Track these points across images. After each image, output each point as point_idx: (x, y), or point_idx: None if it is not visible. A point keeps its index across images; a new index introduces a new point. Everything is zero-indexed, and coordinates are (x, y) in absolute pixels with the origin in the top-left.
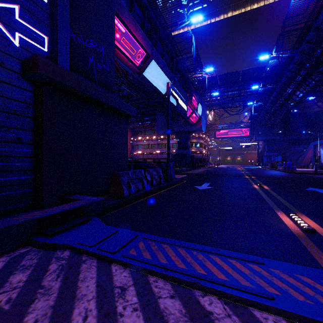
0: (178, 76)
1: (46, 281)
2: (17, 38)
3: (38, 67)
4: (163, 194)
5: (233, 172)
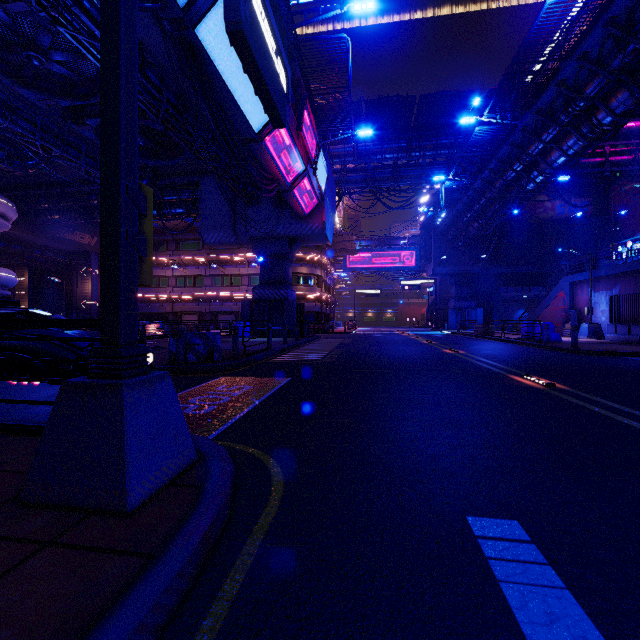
0: None
1: None
2: None
3: None
4: None
5: (428, 354)
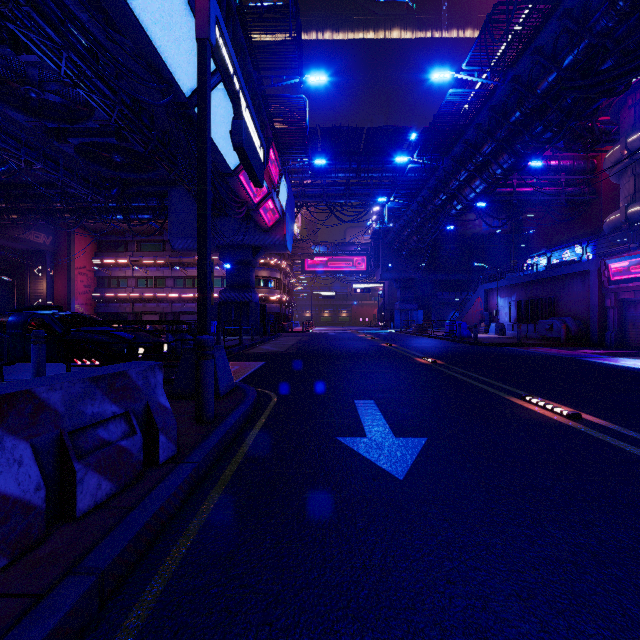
0: None
1: None
2: None
3: None
4: None
5: (368, 347)
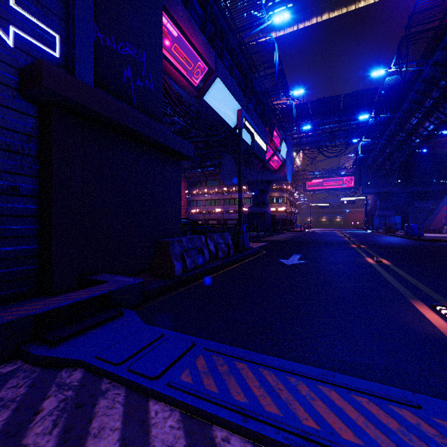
0: (254, 102)
1: (31, 435)
2: (12, 35)
3: (43, 79)
4: (233, 272)
5: (332, 239)
